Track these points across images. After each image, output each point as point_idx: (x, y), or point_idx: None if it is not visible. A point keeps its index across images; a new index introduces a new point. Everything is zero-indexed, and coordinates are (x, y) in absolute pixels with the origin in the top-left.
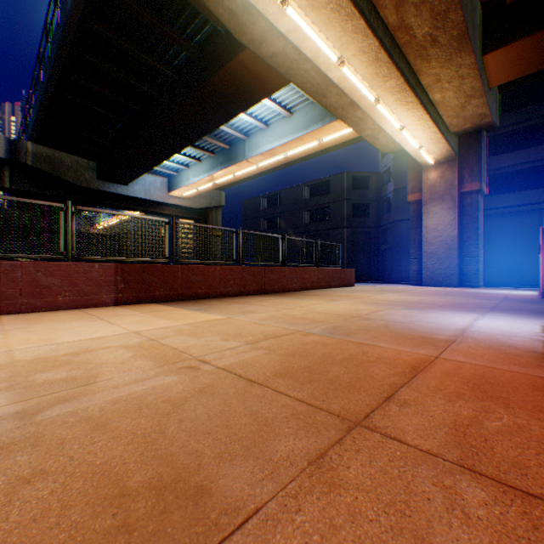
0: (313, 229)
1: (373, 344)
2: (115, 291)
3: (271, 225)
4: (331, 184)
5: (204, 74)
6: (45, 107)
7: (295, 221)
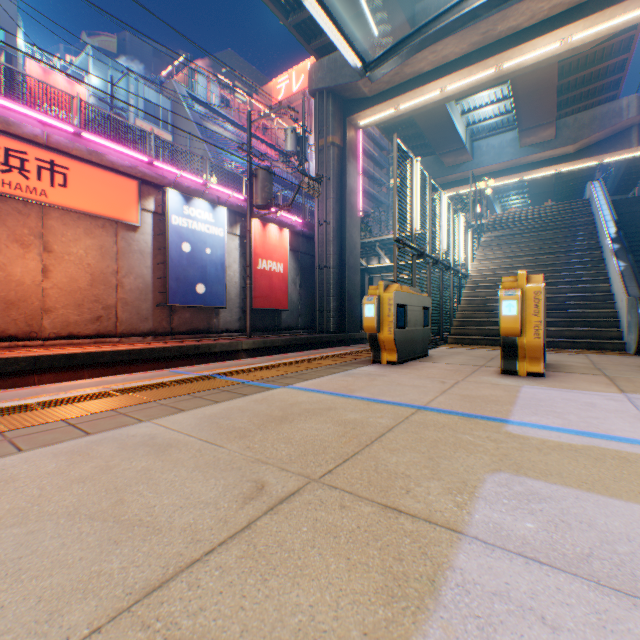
0: None
1: None
2: None
3: None
4: None
5: None
6: (616, 179)
7: None
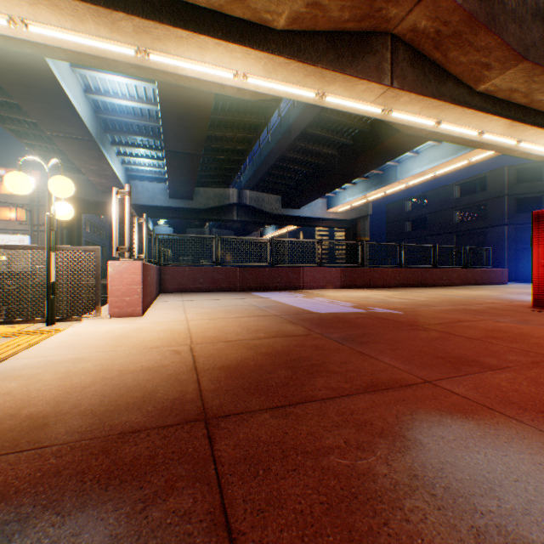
0: (464, 228)
1: (482, 300)
2: (340, 281)
3: (415, 226)
4: (487, 181)
5: (373, 141)
6: (262, 170)
7: (442, 221)
